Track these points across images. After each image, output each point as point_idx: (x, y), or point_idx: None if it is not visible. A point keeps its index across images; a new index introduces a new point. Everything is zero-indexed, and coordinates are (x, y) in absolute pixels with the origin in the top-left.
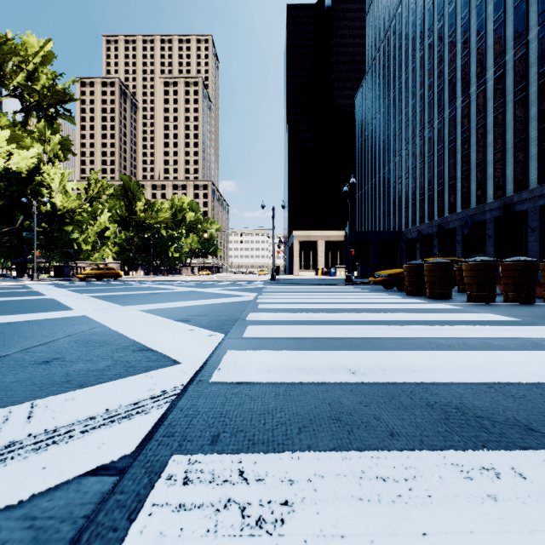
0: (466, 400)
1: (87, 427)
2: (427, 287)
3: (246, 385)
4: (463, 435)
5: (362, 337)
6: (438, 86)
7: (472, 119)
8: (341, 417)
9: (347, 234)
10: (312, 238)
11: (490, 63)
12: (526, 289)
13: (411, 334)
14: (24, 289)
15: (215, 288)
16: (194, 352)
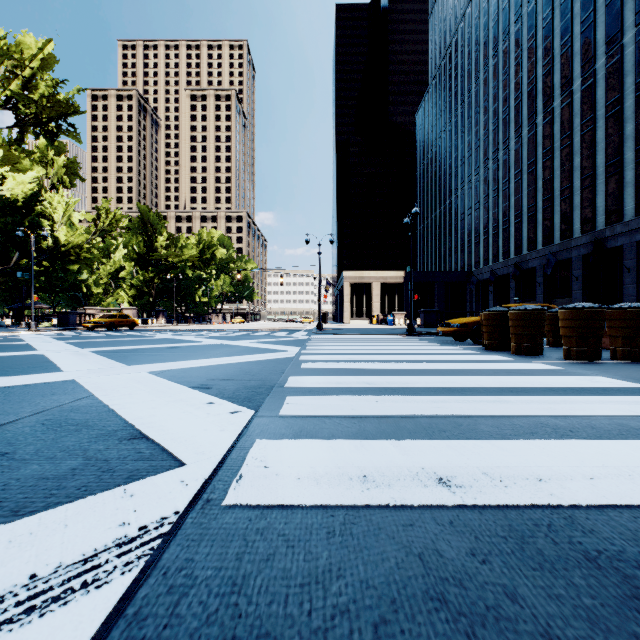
0: None
1: None
2: (513, 340)
3: (280, 511)
4: None
5: (444, 415)
6: (514, 99)
7: (555, 139)
8: (446, 593)
9: (406, 275)
10: (365, 279)
11: (577, 72)
12: None
13: (511, 409)
14: (14, 341)
15: (248, 340)
16: (207, 442)
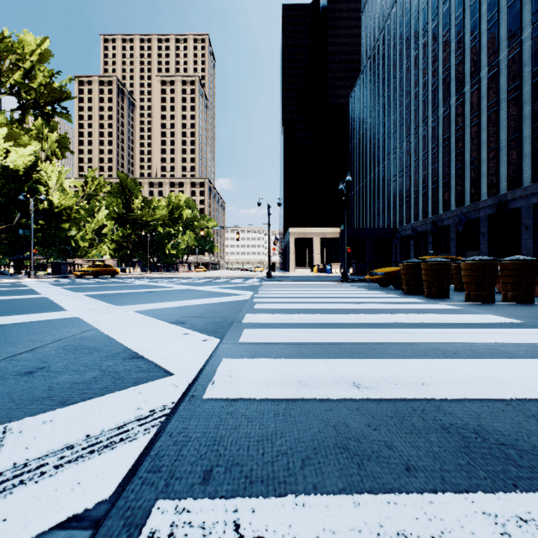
0: (484, 422)
1: (62, 460)
2: (425, 286)
3: (242, 402)
4: (489, 470)
5: (363, 342)
6: (432, 85)
7: (466, 118)
8: (348, 445)
9: (342, 231)
10: (307, 235)
11: (484, 62)
12: (526, 288)
13: (414, 338)
14: (19, 287)
15: (211, 286)
16: (187, 360)
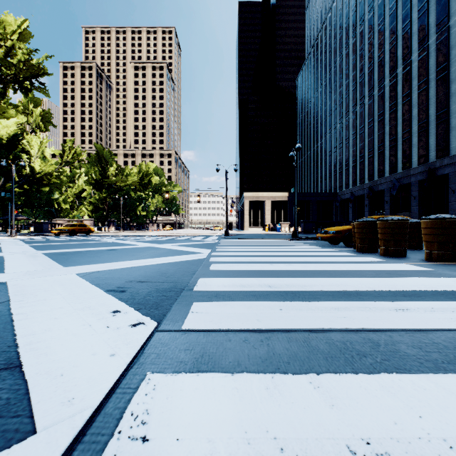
0: None
1: None
2: (381, 244)
3: None
4: None
5: (354, 328)
6: (368, 68)
7: (398, 96)
8: None
9: (290, 195)
10: (260, 198)
11: (414, 47)
12: None
13: (420, 321)
14: None
15: (172, 243)
16: (86, 378)
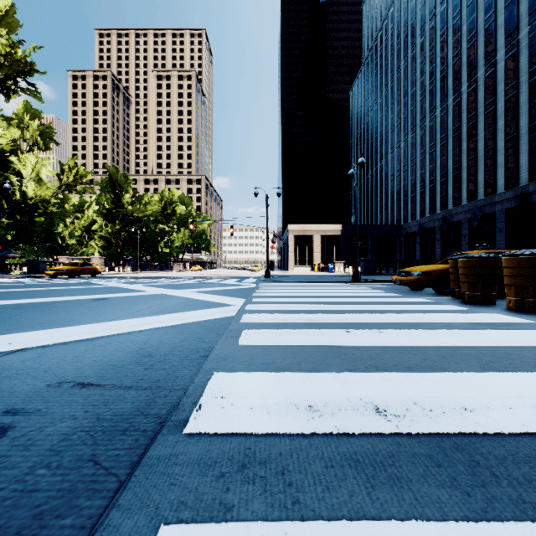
0: None
1: None
2: (511, 293)
3: None
4: None
5: None
6: (440, 72)
7: (479, 105)
8: None
9: (343, 228)
10: (307, 232)
11: (500, 43)
12: None
13: None
14: None
15: (193, 289)
16: None
